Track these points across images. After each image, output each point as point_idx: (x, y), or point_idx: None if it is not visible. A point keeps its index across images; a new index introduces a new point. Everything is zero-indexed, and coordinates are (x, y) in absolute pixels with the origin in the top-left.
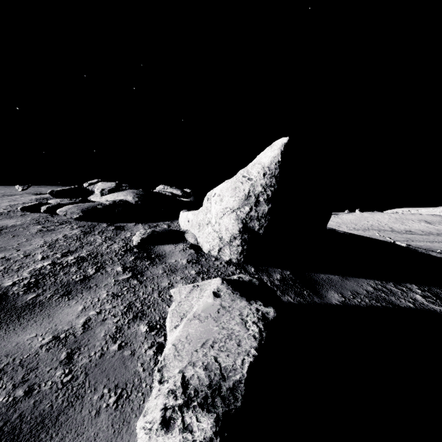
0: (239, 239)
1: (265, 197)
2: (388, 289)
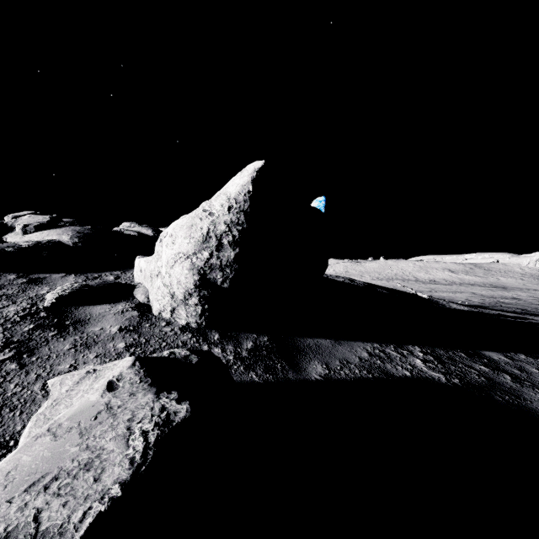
0: (196, 297)
1: (230, 239)
2: (386, 353)
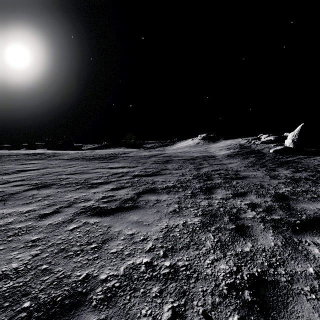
0: (292, 143)
1: (296, 135)
2: None
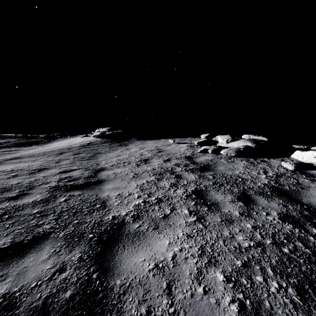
0: None
1: None
2: None
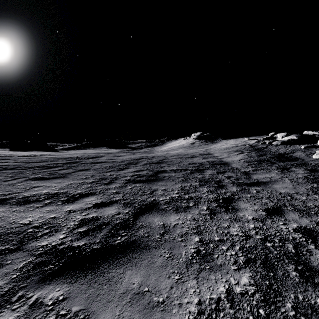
0: None
1: None
2: None
